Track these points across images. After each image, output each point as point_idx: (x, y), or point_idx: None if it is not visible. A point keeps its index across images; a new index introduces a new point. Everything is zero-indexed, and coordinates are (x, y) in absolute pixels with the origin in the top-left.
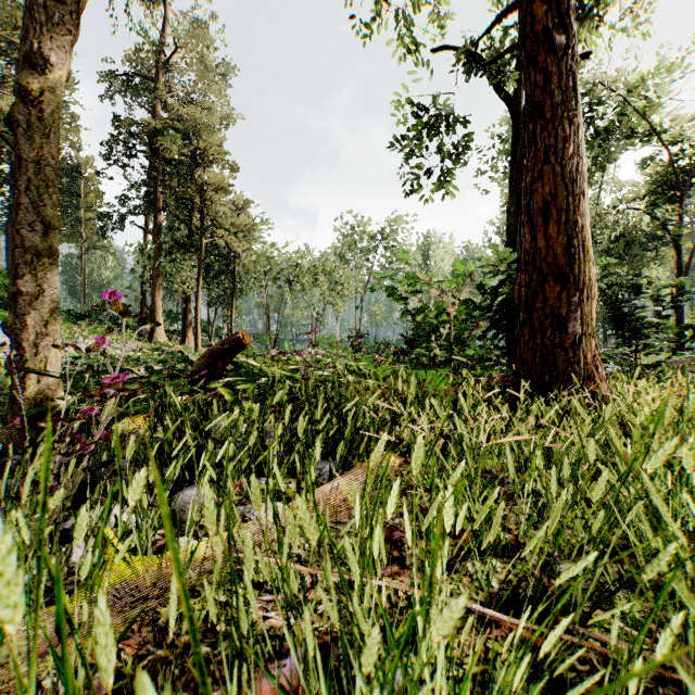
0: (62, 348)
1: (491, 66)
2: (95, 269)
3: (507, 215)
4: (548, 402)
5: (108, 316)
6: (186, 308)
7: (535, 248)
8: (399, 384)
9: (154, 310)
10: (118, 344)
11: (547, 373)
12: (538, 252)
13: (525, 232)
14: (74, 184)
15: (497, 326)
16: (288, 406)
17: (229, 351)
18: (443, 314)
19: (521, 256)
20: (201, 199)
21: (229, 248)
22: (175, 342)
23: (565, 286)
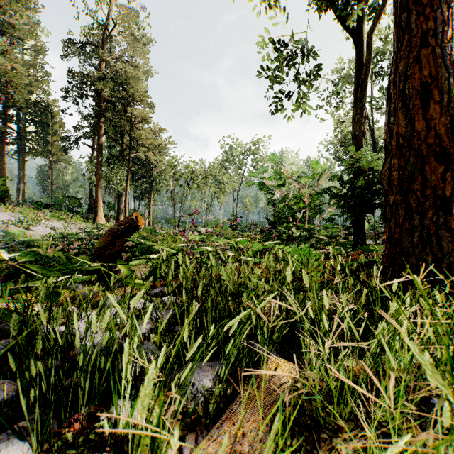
0: (27, 227)
1: (342, 4)
2: (59, 175)
3: (353, 123)
4: (432, 284)
5: (66, 206)
6: (119, 201)
7: (412, 131)
8: (289, 273)
9: (97, 201)
10: (70, 225)
11: (429, 254)
12: (415, 134)
13: (398, 118)
14: (44, 117)
15: (350, 210)
16: (151, 307)
17: (125, 231)
18: (300, 202)
19: (392, 142)
20: (128, 126)
21: (149, 160)
22: (111, 223)
23: (448, 166)
